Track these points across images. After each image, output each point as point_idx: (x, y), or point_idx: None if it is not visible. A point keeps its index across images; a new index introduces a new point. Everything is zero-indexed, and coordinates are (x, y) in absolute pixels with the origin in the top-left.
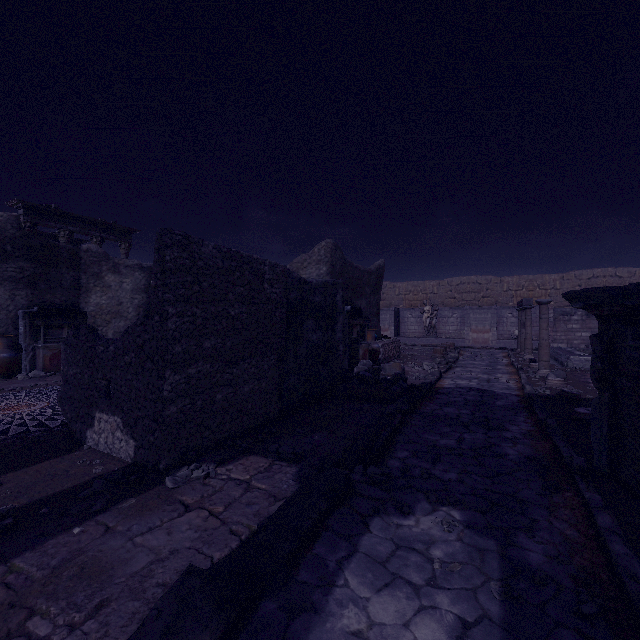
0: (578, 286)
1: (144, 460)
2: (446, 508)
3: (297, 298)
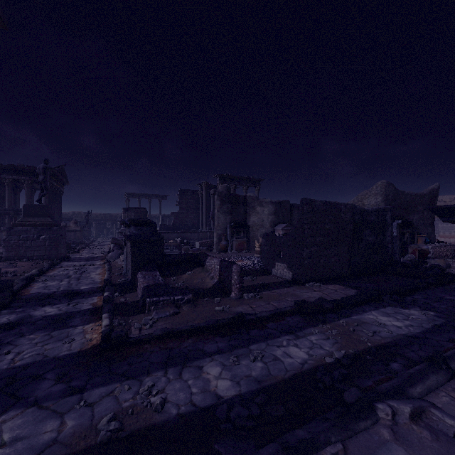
0: None
1: (296, 279)
2: (428, 311)
3: (359, 219)
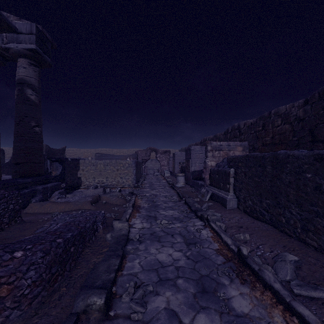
0: (130, 153)
1: None
2: None
3: None
